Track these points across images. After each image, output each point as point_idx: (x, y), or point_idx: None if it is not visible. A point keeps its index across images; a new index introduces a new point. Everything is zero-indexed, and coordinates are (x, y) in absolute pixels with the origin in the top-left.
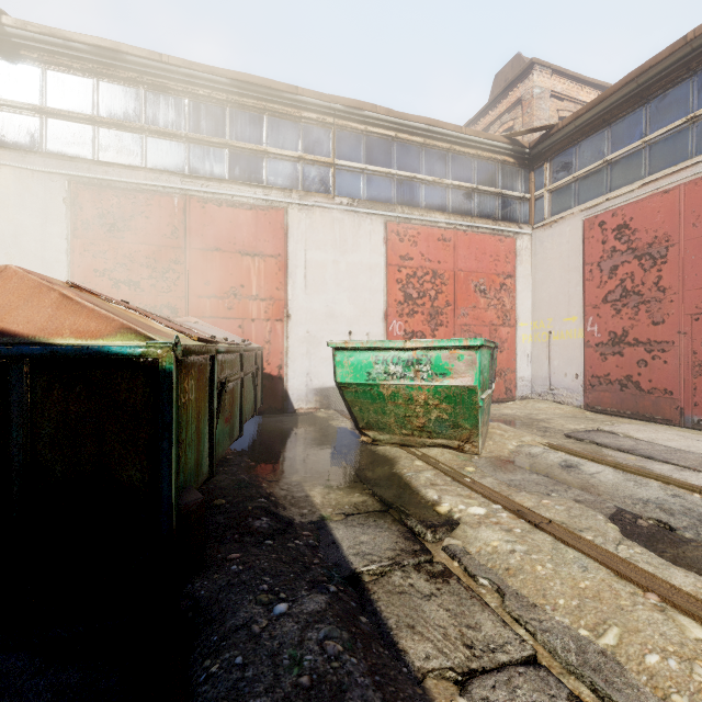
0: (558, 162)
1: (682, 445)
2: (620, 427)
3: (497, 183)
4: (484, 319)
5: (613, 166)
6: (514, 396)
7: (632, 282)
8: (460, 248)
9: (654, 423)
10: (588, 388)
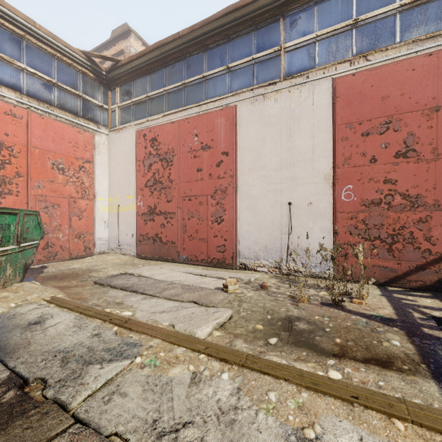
0: (124, 89)
1: (165, 277)
2: (141, 268)
3: (78, 87)
4: (62, 192)
5: (151, 100)
6: (93, 252)
7: (158, 175)
8: (34, 128)
9: (167, 262)
10: (138, 243)
